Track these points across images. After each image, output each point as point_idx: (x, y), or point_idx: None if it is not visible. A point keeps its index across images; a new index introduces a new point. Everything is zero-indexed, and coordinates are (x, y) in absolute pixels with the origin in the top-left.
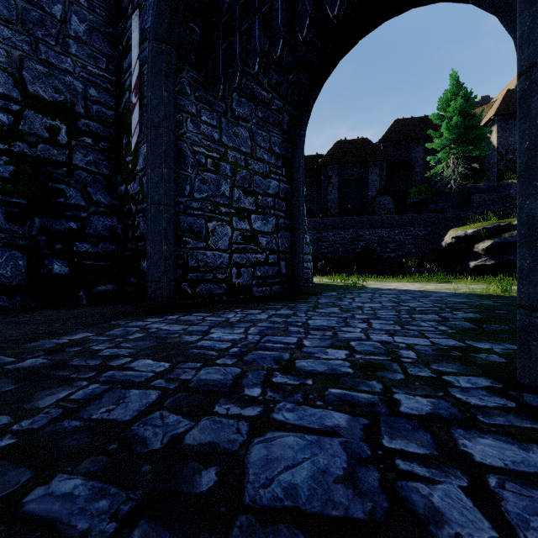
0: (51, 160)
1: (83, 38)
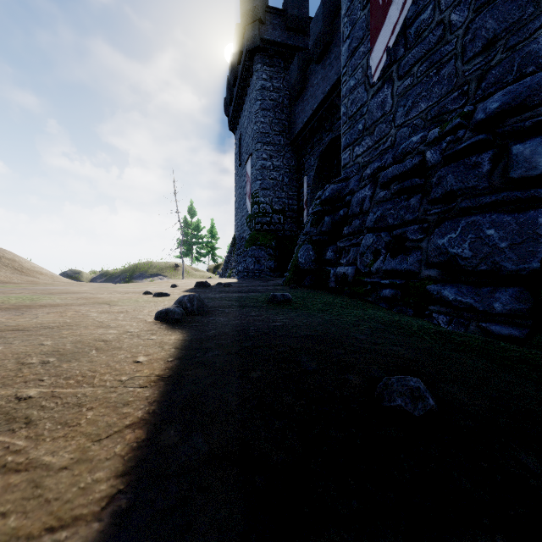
0: (279, 229)
1: (287, 183)
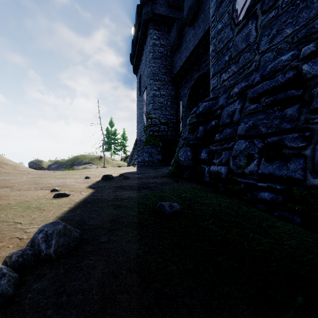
0: (164, 135)
1: (170, 105)
